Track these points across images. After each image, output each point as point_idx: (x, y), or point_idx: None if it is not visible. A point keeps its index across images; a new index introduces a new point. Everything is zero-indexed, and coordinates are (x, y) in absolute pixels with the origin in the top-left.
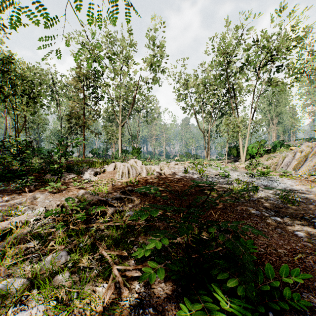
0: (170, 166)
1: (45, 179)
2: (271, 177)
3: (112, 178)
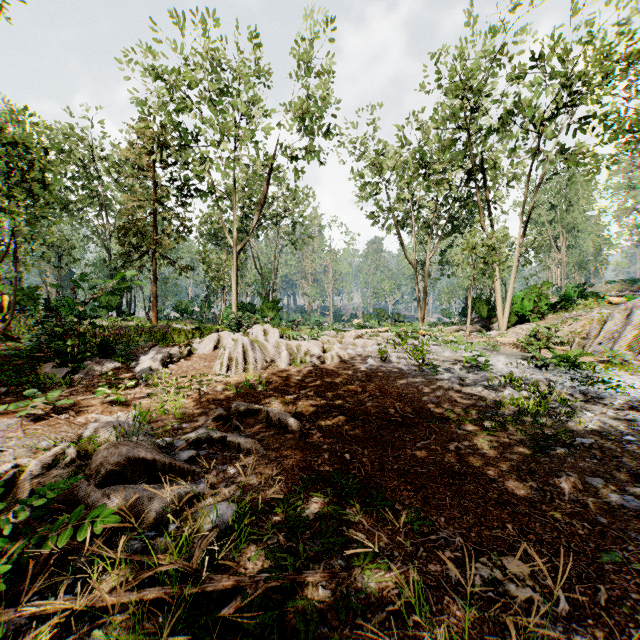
0: (345, 341)
1: (34, 378)
2: (583, 367)
3: (205, 373)
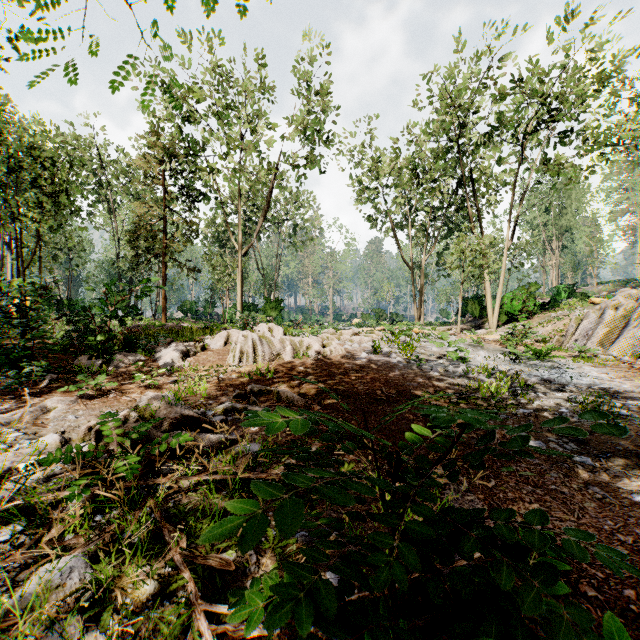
0: (343, 338)
1: (75, 368)
2: (555, 360)
3: (220, 364)
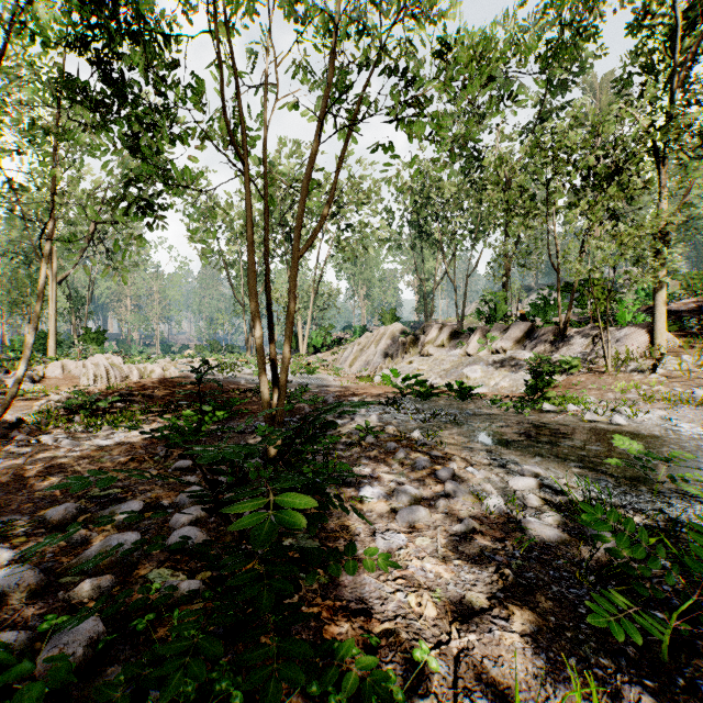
0: (179, 366)
1: None
2: (319, 375)
3: (77, 385)
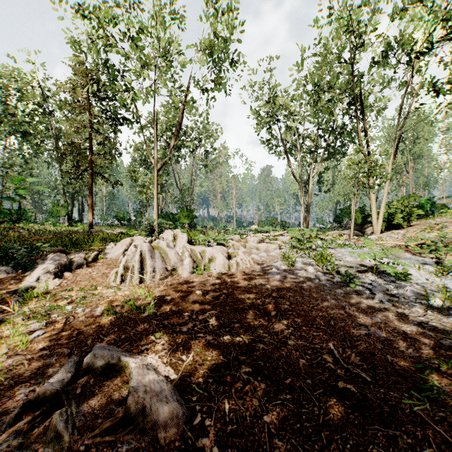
0: (249, 245)
1: None
2: None
3: (96, 284)
